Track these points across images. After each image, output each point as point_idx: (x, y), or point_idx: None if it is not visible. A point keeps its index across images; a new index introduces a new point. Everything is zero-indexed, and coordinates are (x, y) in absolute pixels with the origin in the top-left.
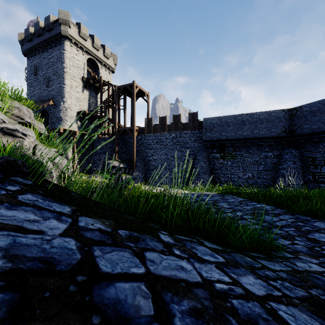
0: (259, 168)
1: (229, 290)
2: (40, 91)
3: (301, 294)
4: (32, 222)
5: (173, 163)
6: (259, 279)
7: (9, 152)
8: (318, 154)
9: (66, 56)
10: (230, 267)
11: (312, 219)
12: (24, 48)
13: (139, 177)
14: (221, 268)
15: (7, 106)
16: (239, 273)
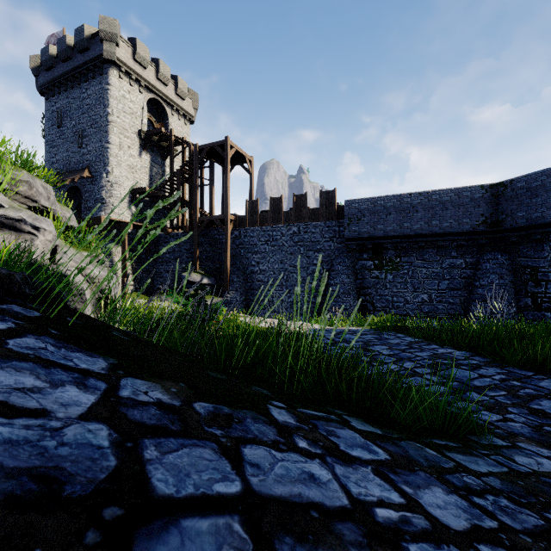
0: (441, 285)
1: (401, 521)
2: (68, 154)
3: (532, 523)
4: (29, 392)
5: (295, 277)
6: (454, 493)
7: (9, 258)
8: (542, 261)
9: (112, 94)
10: (400, 470)
11: (536, 375)
12: (40, 81)
13: (236, 301)
14: (384, 474)
15: (8, 179)
16: (418, 484)
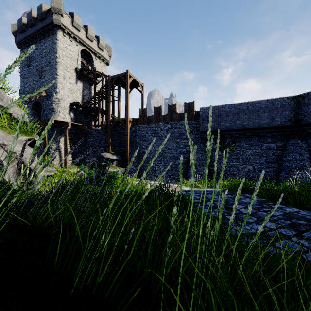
0: (261, 160)
1: None
2: (33, 82)
3: None
4: None
5: (169, 155)
6: None
7: None
8: None
9: (59, 46)
10: None
11: None
12: (17, 39)
13: (133, 170)
14: None
15: None
16: None
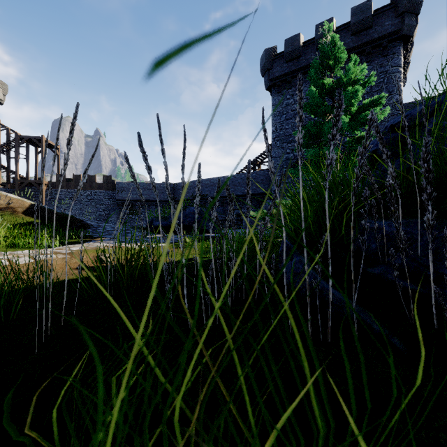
0: None
1: None
2: None
3: None
4: None
5: (89, 218)
6: None
7: None
8: None
9: None
10: None
11: None
12: None
13: None
14: None
15: None
16: None
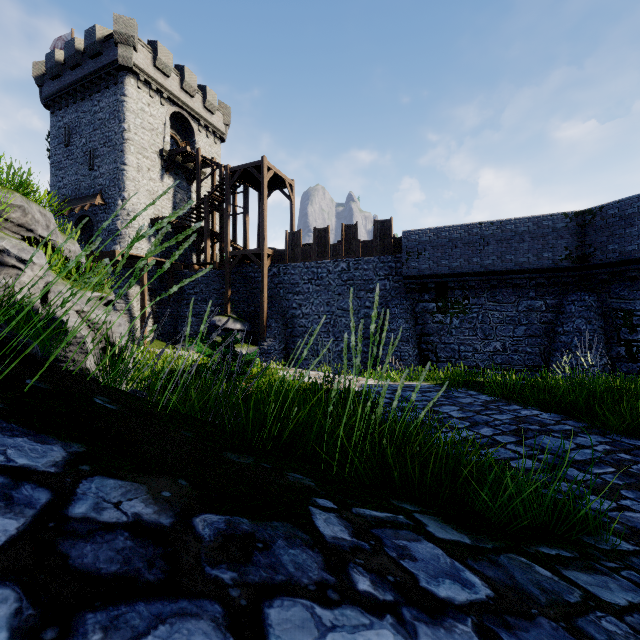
0: (517, 332)
1: None
2: (77, 177)
3: None
4: None
5: (343, 322)
6: None
7: None
8: (638, 303)
9: (129, 107)
10: (513, 620)
11: None
12: (44, 92)
13: (274, 350)
14: (493, 633)
15: None
16: None
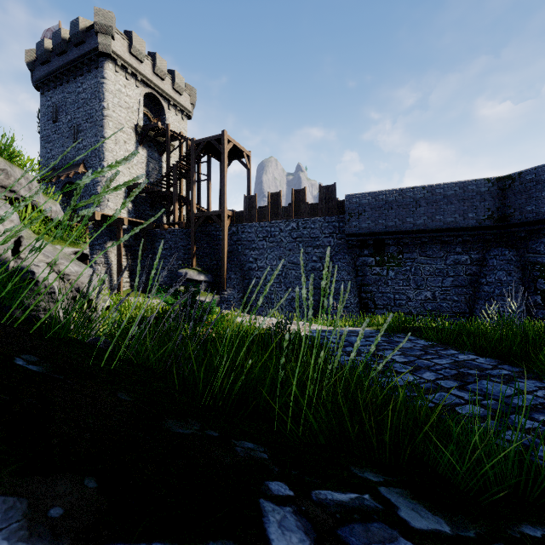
0: (445, 282)
1: None
2: (64, 149)
3: None
4: None
5: (293, 274)
6: None
7: None
8: None
9: (108, 88)
10: None
11: None
12: (35, 76)
13: (233, 298)
14: None
15: None
16: None
